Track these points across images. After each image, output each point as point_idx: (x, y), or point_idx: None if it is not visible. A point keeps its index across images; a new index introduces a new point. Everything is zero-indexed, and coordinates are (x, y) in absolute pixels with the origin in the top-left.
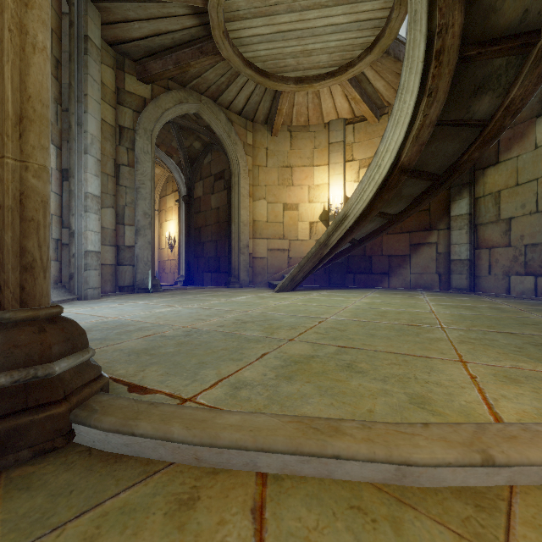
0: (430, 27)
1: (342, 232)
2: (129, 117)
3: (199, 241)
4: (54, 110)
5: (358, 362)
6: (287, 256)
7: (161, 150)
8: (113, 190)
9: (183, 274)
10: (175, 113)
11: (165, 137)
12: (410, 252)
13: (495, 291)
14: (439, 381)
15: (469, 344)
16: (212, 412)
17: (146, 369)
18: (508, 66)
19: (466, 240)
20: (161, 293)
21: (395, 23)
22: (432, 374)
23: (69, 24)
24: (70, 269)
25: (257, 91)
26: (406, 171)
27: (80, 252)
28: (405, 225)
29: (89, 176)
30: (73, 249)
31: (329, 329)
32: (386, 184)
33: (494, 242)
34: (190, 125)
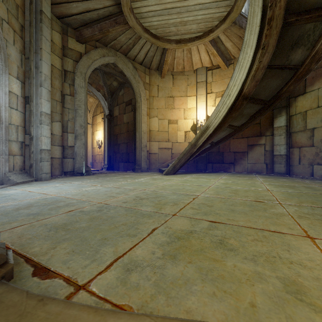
0: (264, 3)
1: (205, 137)
2: (70, 64)
3: (116, 143)
4: (19, 58)
5: (228, 238)
6: (170, 152)
7: (93, 87)
8: (60, 111)
9: (106, 163)
10: (100, 63)
11: (95, 79)
12: (247, 150)
13: (303, 175)
14: (301, 261)
15: (306, 219)
16: (98, 315)
17: (57, 246)
18: (315, 29)
19: (284, 142)
20: (91, 176)
21: (241, 2)
22: (292, 252)
23: (29, 3)
24: (30, 161)
25: (152, 49)
26: (246, 98)
27: (37, 150)
28: (244, 133)
29: (43, 101)
30: (32, 148)
31: (201, 205)
32: (234, 106)
33: (302, 144)
34: (110, 71)
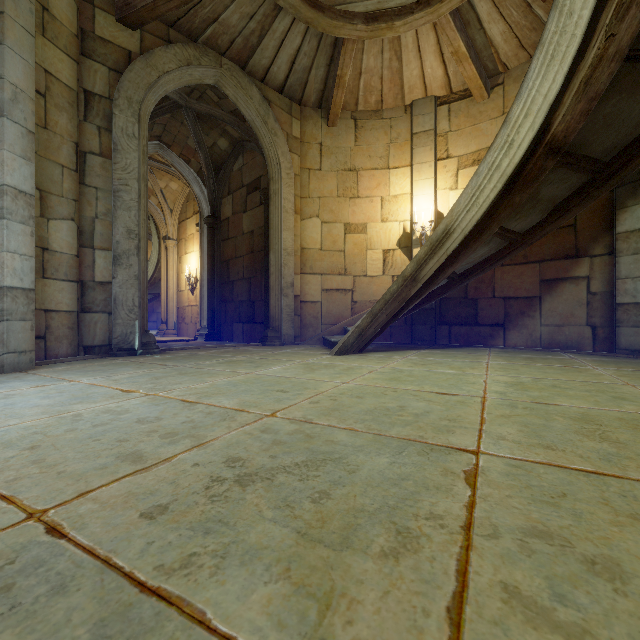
0: None
1: (441, 259)
2: (102, 78)
3: (227, 280)
4: None
5: None
6: (350, 299)
7: (173, 152)
8: (74, 193)
9: (205, 325)
10: (181, 82)
11: (178, 132)
12: (540, 293)
13: None
14: None
15: None
16: None
17: None
18: None
19: None
20: (152, 356)
21: None
22: None
23: None
24: None
25: (306, 48)
26: (556, 151)
27: None
28: (532, 251)
29: (7, 156)
30: None
31: (548, 557)
32: (520, 175)
33: None
34: (209, 111)
